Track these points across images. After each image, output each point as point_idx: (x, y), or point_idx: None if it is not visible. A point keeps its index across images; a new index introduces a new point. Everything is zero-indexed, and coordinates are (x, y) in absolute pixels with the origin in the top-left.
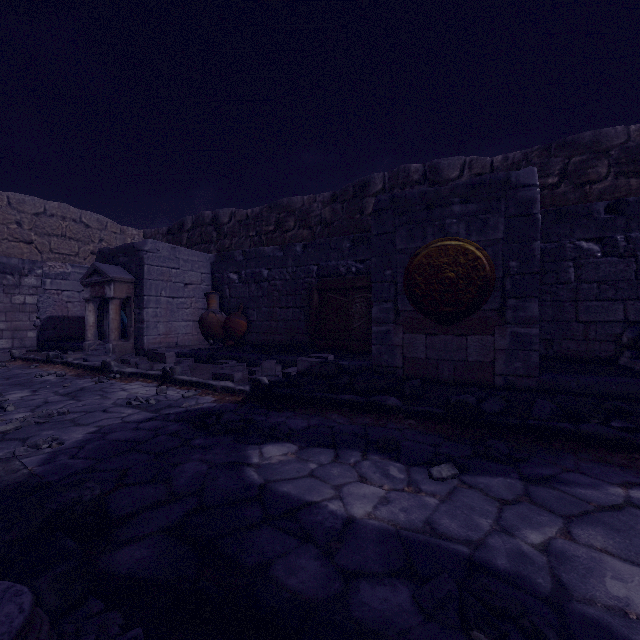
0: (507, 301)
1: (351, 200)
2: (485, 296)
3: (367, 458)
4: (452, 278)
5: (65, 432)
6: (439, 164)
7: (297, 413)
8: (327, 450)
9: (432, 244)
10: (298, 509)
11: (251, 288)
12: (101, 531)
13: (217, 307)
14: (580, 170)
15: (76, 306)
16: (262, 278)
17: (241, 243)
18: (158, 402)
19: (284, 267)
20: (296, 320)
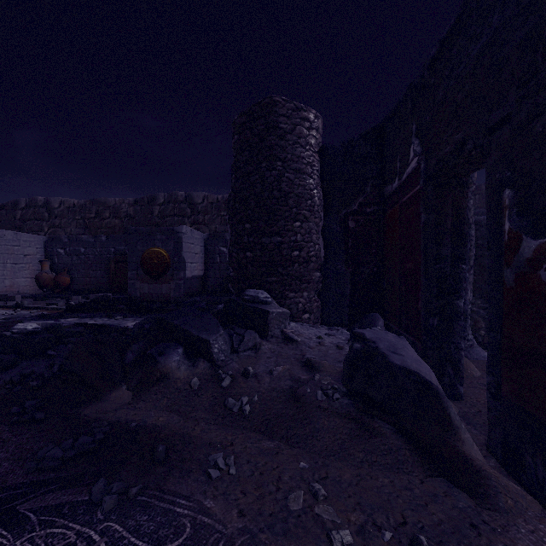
0: (175, 271)
1: (146, 206)
2: (168, 270)
3: (101, 318)
4: (156, 263)
5: None
6: (193, 194)
7: (85, 313)
8: (89, 318)
9: (150, 249)
10: None
11: (73, 258)
12: None
13: (49, 269)
14: None
15: None
16: (81, 253)
17: (69, 223)
18: (18, 314)
19: (95, 248)
20: (102, 277)
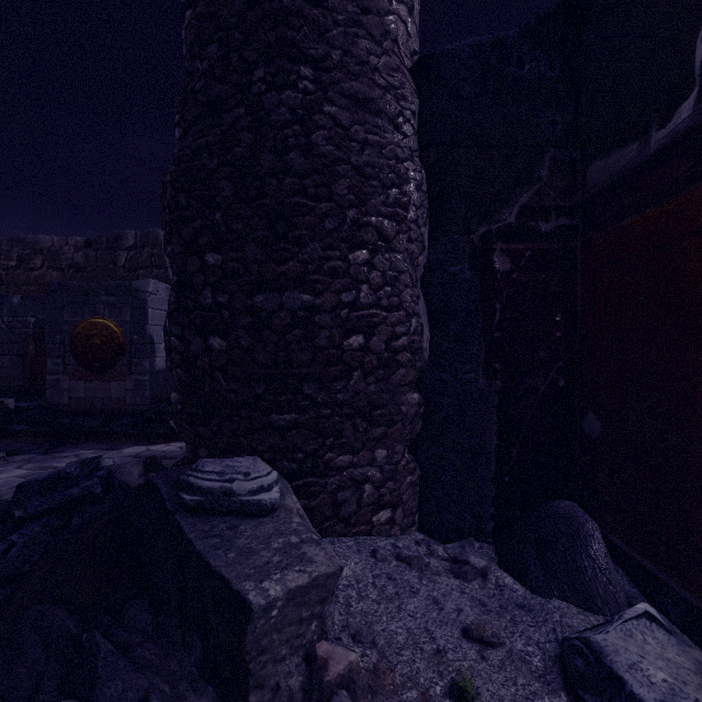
0: (134, 360)
1: (105, 250)
2: (121, 356)
3: None
4: (99, 344)
5: None
6: None
7: None
8: None
9: (88, 320)
10: None
11: None
12: None
13: None
14: None
15: None
16: None
17: None
18: None
19: None
20: (13, 367)
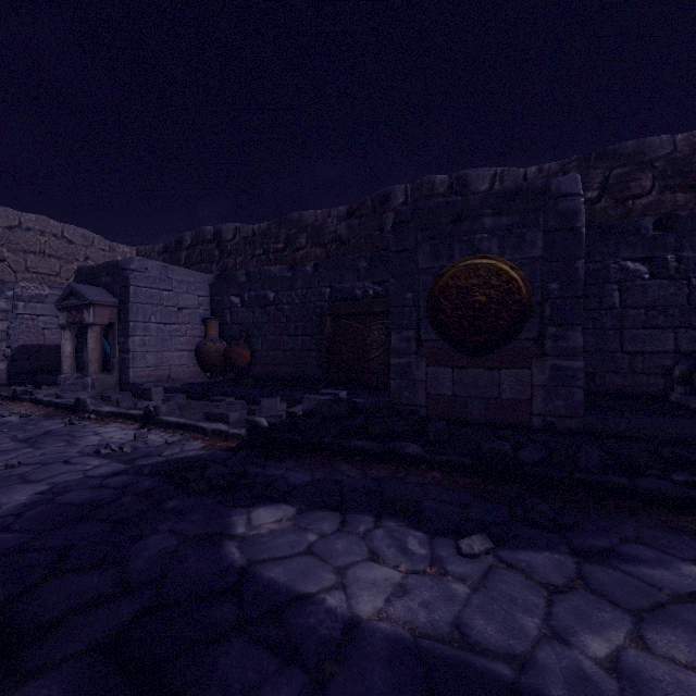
0: (546, 329)
1: (369, 215)
2: (521, 323)
3: (381, 525)
4: (483, 302)
5: (6, 492)
6: (467, 175)
7: (300, 463)
8: (332, 514)
9: (460, 263)
10: (286, 606)
11: (255, 313)
12: (2, 654)
13: (216, 335)
14: (622, 183)
15: (54, 333)
16: (268, 302)
17: (247, 262)
18: (135, 449)
19: (293, 289)
20: (306, 350)
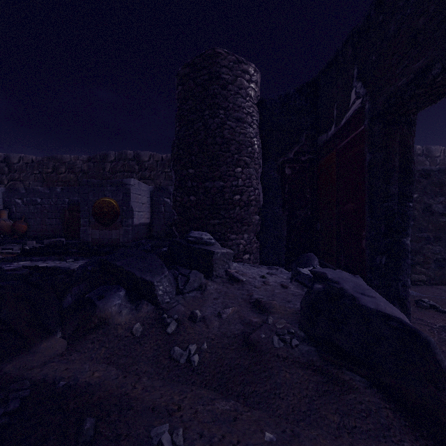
0: (123, 219)
1: (98, 162)
2: (117, 217)
3: (53, 261)
4: (107, 211)
5: None
6: (140, 153)
7: (39, 257)
8: (42, 261)
9: (101, 199)
10: None
11: (30, 208)
12: None
13: (7, 217)
14: None
15: None
16: (37, 203)
17: (28, 177)
18: None
19: (50, 198)
20: (57, 224)
